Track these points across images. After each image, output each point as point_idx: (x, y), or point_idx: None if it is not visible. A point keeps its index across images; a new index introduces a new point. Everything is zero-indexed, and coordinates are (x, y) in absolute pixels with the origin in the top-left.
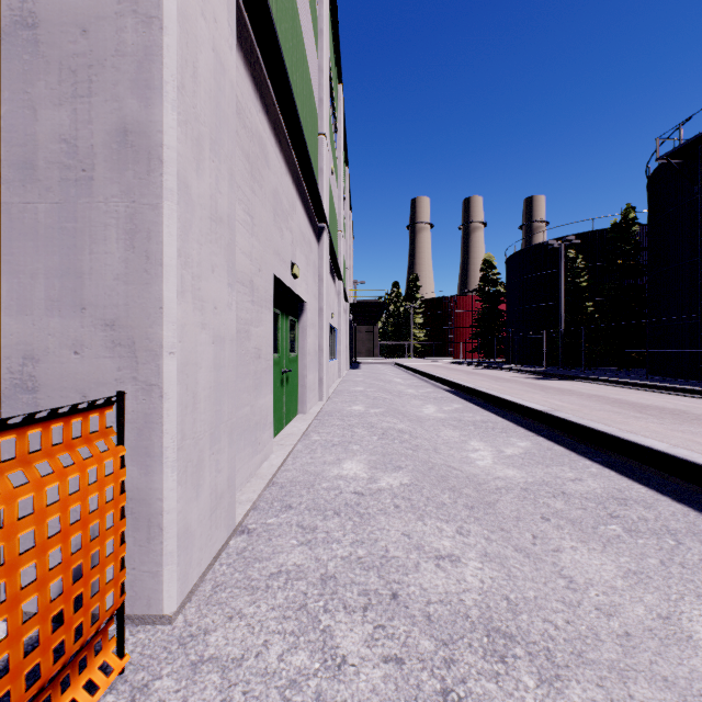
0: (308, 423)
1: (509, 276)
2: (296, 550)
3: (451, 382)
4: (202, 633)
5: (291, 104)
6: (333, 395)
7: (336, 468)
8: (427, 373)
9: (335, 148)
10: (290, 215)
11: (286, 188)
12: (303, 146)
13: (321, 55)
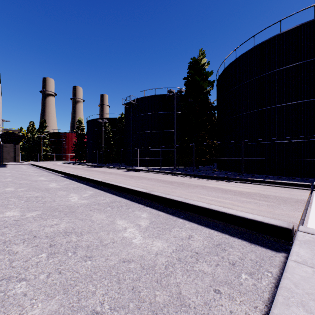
0: None
1: (87, 128)
2: None
3: (54, 170)
4: None
5: None
6: None
7: (4, 189)
8: (46, 167)
9: None
10: None
11: None
12: None
13: None
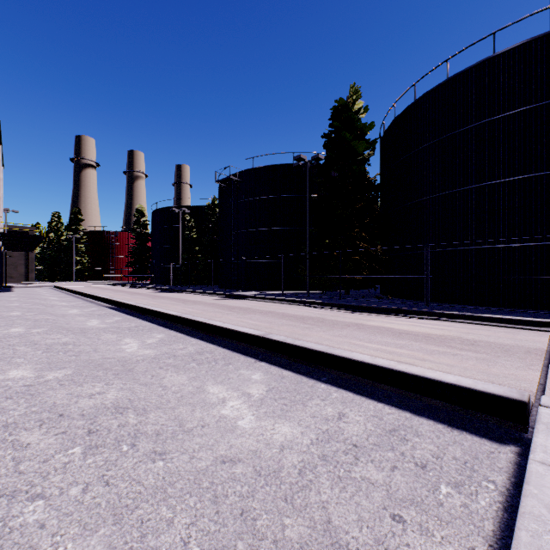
0: None
1: (154, 224)
2: None
3: (96, 296)
4: None
5: None
6: None
7: (7, 330)
8: (81, 292)
9: None
10: None
11: None
12: None
13: None
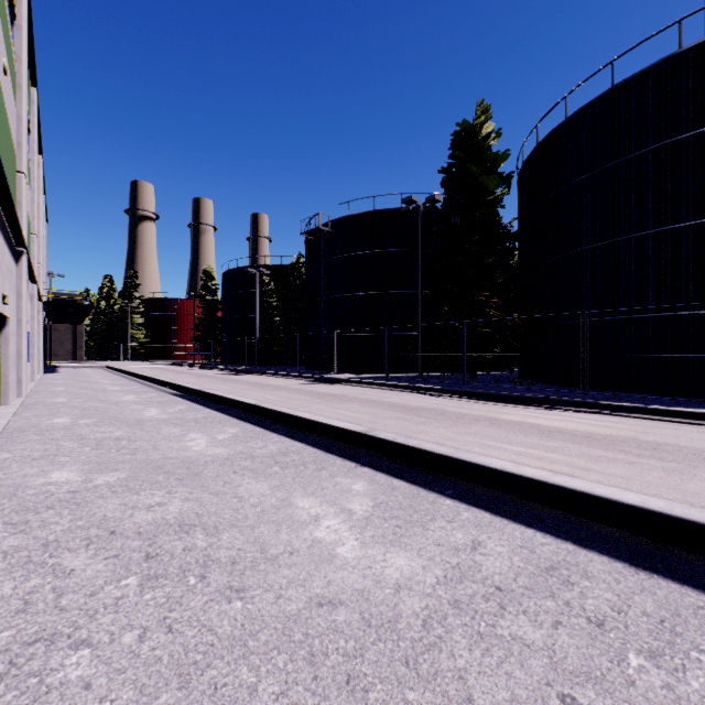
0: (16, 409)
1: (225, 289)
2: (37, 437)
3: (155, 379)
4: (6, 449)
5: (10, 202)
6: (32, 394)
7: (50, 421)
8: (137, 374)
9: (28, 155)
10: (2, 262)
11: (1, 246)
12: (14, 215)
13: (21, 106)
